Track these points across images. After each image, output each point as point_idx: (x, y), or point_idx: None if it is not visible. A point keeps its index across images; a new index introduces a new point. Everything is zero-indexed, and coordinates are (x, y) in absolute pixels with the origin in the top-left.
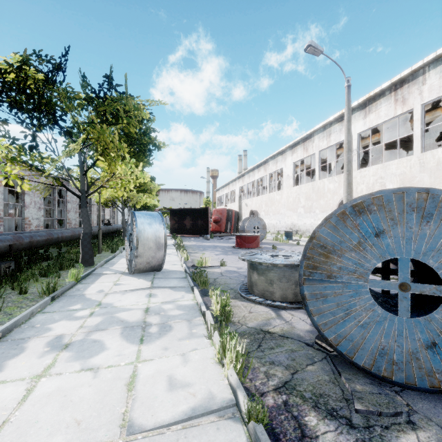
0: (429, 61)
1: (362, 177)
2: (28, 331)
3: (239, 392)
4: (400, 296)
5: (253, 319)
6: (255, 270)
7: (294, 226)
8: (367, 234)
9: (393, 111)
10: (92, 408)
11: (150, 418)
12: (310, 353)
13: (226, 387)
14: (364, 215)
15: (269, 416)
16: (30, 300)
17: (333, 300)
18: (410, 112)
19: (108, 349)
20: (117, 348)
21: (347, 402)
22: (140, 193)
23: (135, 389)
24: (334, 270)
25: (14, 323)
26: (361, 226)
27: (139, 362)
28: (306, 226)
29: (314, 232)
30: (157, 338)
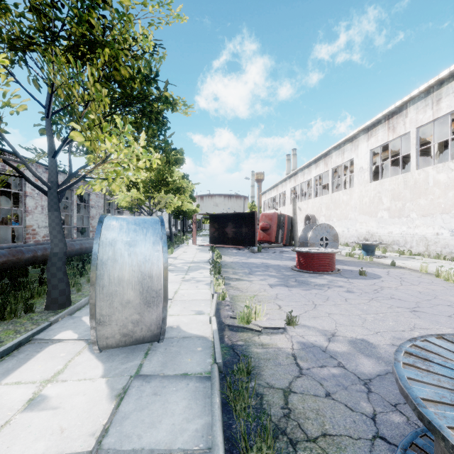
0: None
1: None
2: None
3: None
4: None
5: None
6: None
7: (371, 236)
8: None
9: None
10: None
11: None
12: None
13: None
14: None
15: None
16: None
17: None
18: None
19: None
20: None
21: None
22: (169, 194)
23: None
24: None
25: None
26: None
27: None
28: (392, 236)
29: None
30: None
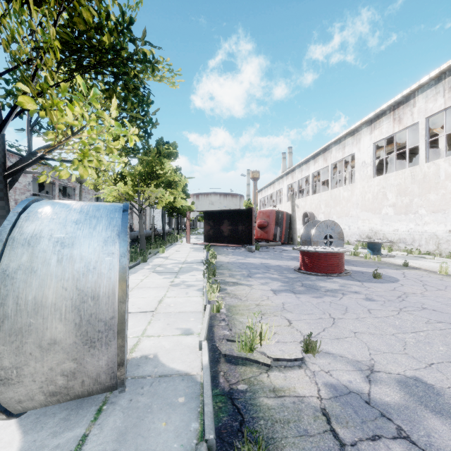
0: None
1: None
2: None
3: None
4: None
5: None
6: None
7: (375, 234)
8: None
9: None
10: None
11: None
12: None
13: None
14: None
15: None
16: None
17: None
18: None
19: None
20: None
21: None
22: (160, 188)
23: None
24: None
25: None
26: None
27: None
28: (398, 233)
29: None
30: None
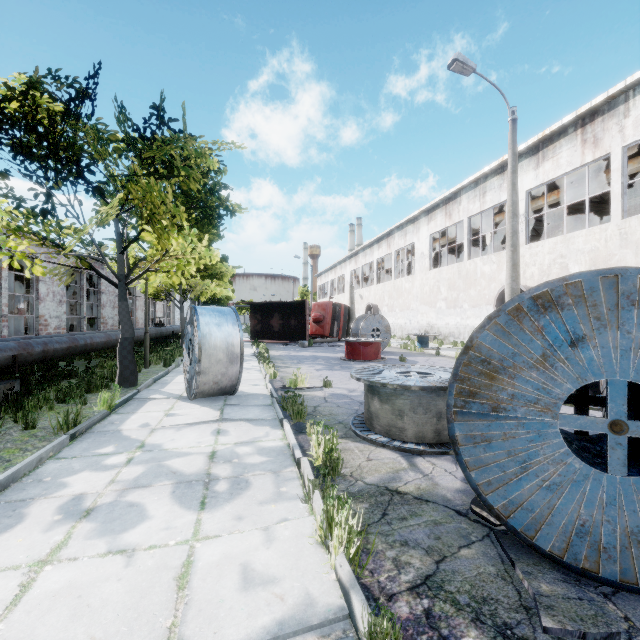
0: (634, 82)
1: (532, 256)
2: (32, 488)
3: (355, 596)
4: (610, 442)
5: (373, 470)
6: (376, 395)
7: (431, 328)
8: (556, 342)
9: (579, 157)
10: (121, 619)
11: (212, 637)
12: (464, 528)
13: (332, 585)
14: (551, 311)
15: (403, 635)
16: (40, 439)
17: (502, 445)
18: (604, 160)
19: (151, 517)
20: (164, 516)
21: (528, 613)
22: (206, 280)
23: (190, 586)
24: (503, 399)
25: (11, 476)
26: (547, 330)
27: (198, 541)
28: (449, 327)
29: (471, 339)
30: (226, 501)
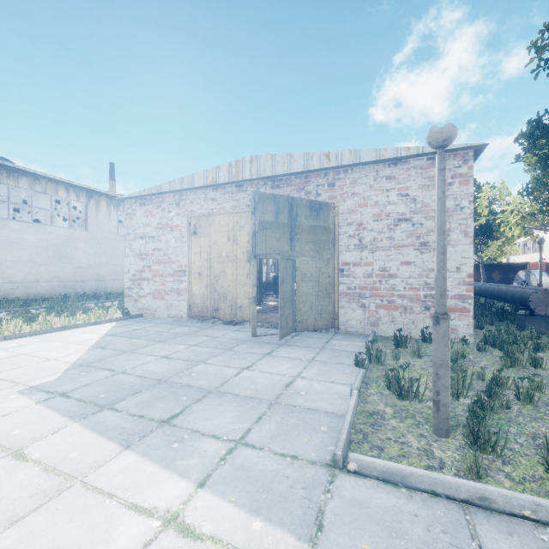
0: None
1: None
2: None
3: None
4: None
5: None
6: None
7: None
8: None
9: None
10: None
11: None
12: None
13: None
14: None
15: None
16: None
17: None
18: None
19: None
20: None
21: None
22: None
23: None
24: None
25: None
26: None
27: None
28: None
29: None
30: None
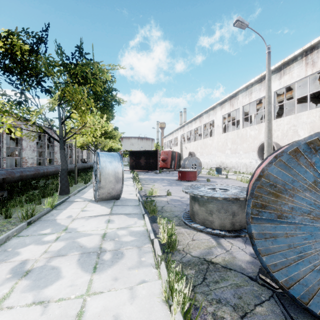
0: None
1: (277, 126)
2: None
3: None
4: None
5: (196, 247)
6: (197, 201)
7: (223, 164)
8: None
9: (304, 72)
10: None
11: None
12: (255, 290)
13: None
14: None
15: None
16: (12, 224)
17: (284, 241)
18: (316, 74)
19: (63, 277)
20: (71, 277)
21: None
22: (107, 139)
23: None
24: (285, 210)
25: None
26: (317, 165)
27: (89, 296)
28: (232, 163)
29: (263, 170)
30: (109, 266)
